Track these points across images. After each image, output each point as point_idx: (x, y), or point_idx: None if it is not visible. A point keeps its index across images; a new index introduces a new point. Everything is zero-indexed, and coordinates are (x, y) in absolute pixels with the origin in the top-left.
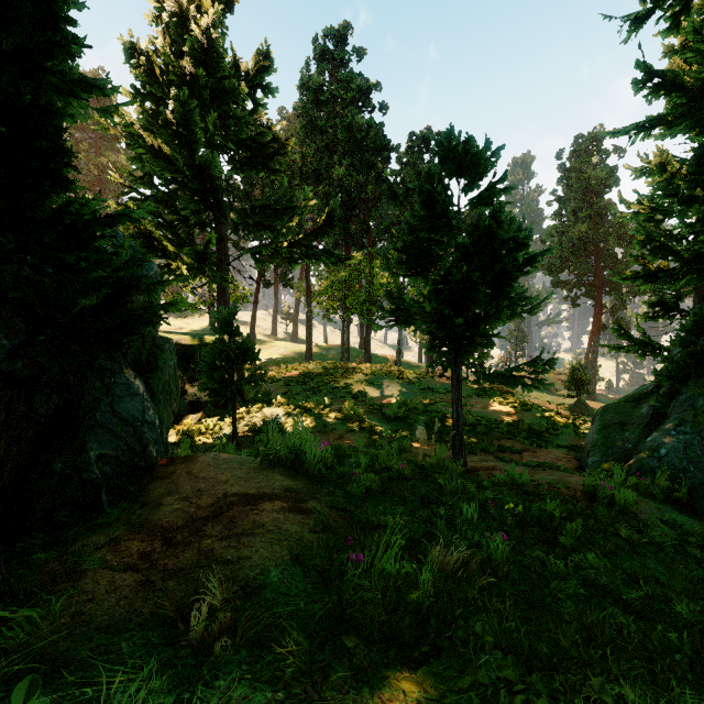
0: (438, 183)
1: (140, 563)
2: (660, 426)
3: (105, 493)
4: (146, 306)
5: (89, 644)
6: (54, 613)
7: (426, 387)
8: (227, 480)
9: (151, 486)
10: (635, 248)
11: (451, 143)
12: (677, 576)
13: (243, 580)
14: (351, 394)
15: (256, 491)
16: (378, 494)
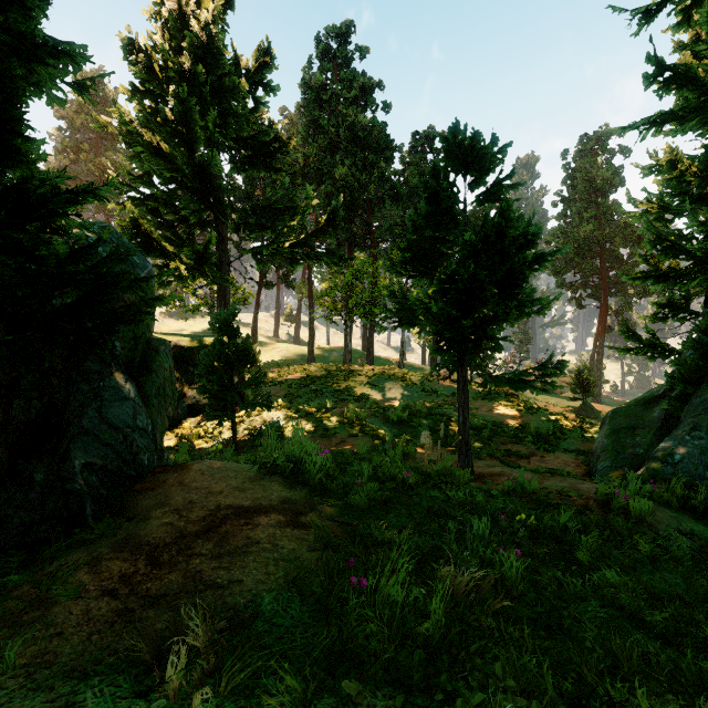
0: (443, 179)
1: (119, 588)
2: (673, 430)
3: (89, 505)
4: (131, 304)
5: (49, 692)
6: (6, 658)
7: (430, 390)
8: (221, 490)
9: (140, 497)
10: (644, 247)
11: (457, 138)
12: (700, 593)
13: (233, 608)
14: (354, 397)
15: (252, 503)
16: (382, 504)
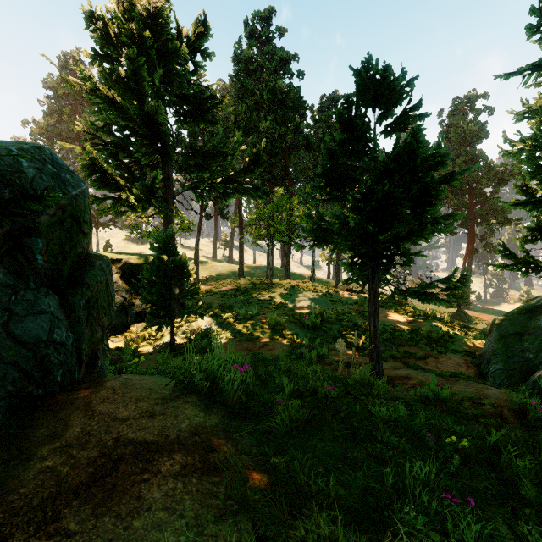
0: (356, 110)
1: None
2: None
3: None
4: None
5: None
6: None
7: (336, 299)
8: (126, 417)
9: (38, 424)
10: (520, 179)
11: (369, 71)
12: None
13: None
14: (274, 305)
15: (157, 436)
16: (305, 424)
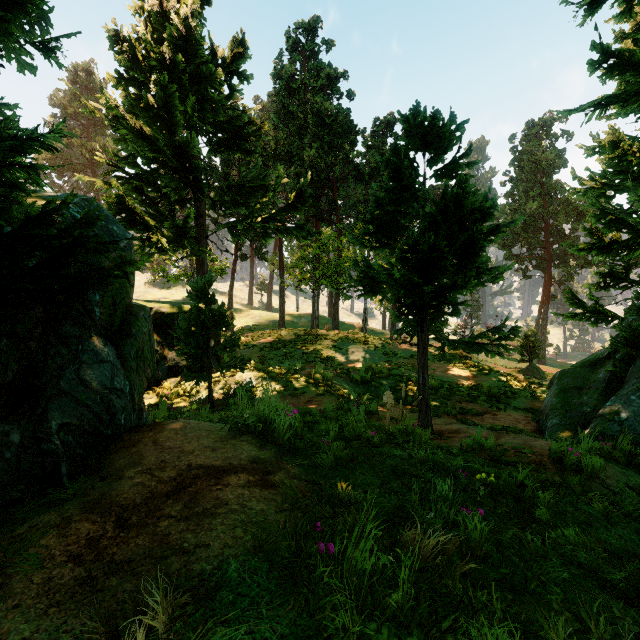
0: (404, 156)
1: (85, 553)
2: (619, 390)
3: (65, 464)
4: (101, 268)
5: None
6: None
7: (390, 352)
8: (193, 450)
9: (115, 456)
10: (588, 221)
11: (417, 117)
12: None
13: (198, 576)
14: (320, 359)
15: (222, 462)
16: (348, 462)
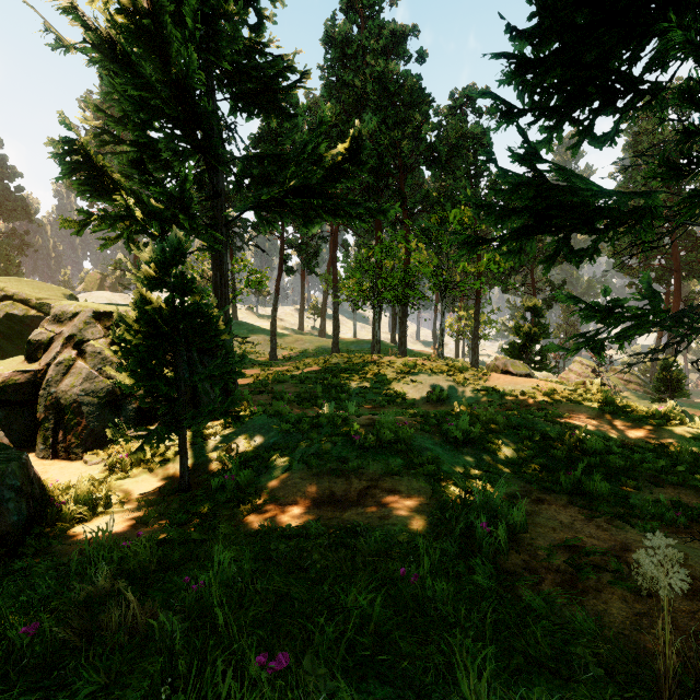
0: None
1: None
2: None
3: None
4: None
5: None
6: None
7: (488, 387)
8: None
9: None
10: None
11: None
12: None
13: None
14: (385, 395)
15: None
16: None
